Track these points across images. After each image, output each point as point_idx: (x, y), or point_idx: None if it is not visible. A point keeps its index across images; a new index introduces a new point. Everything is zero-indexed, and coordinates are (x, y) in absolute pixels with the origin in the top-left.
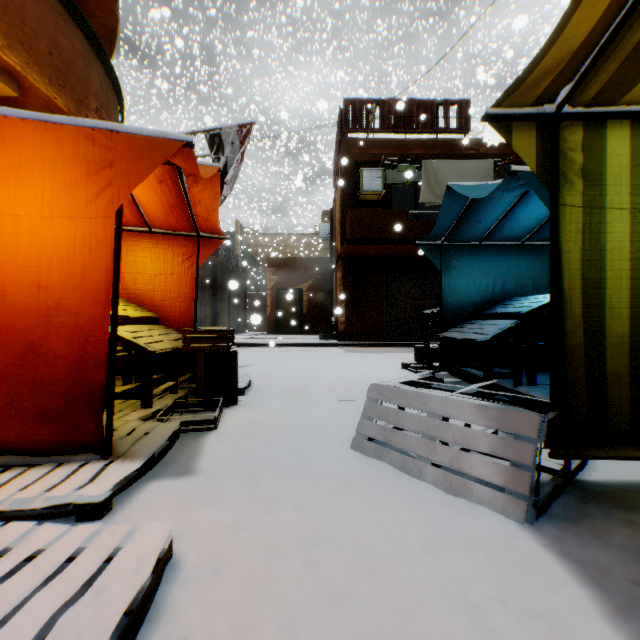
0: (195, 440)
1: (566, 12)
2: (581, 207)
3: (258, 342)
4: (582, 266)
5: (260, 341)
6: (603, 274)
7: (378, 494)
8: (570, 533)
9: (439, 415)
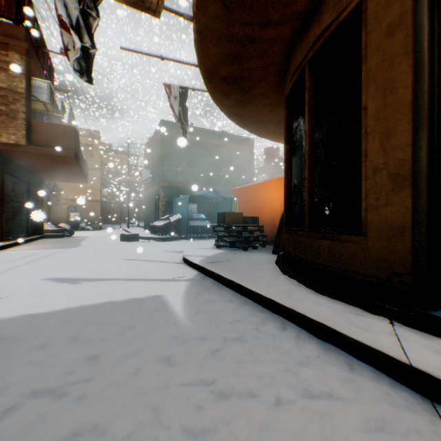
0: None
1: None
2: None
3: None
4: None
5: None
6: None
7: None
8: None
9: None
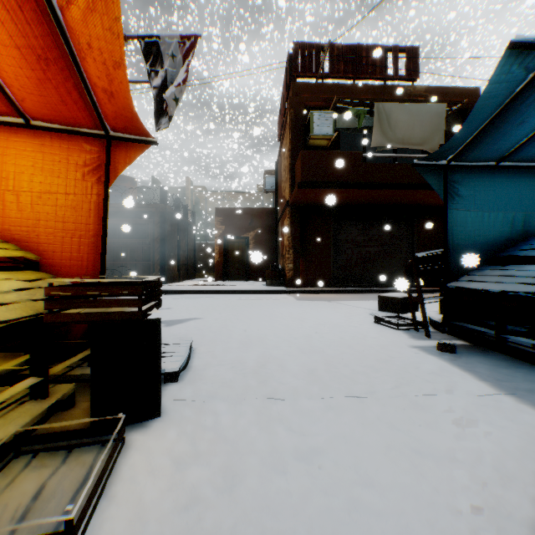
0: None
1: None
2: None
3: (206, 289)
4: None
5: (208, 288)
6: None
7: None
8: None
9: None
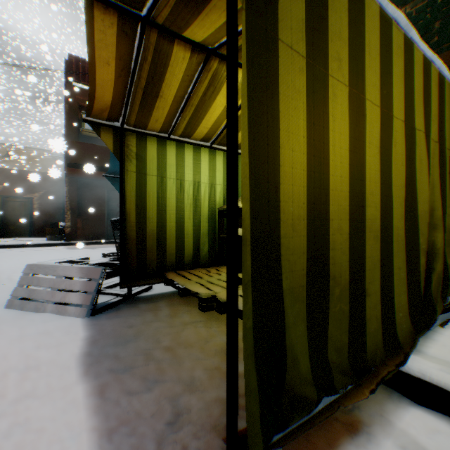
0: None
1: (91, 91)
2: (136, 172)
3: None
4: (137, 199)
5: None
6: (146, 203)
7: (4, 325)
8: (106, 317)
9: (62, 276)
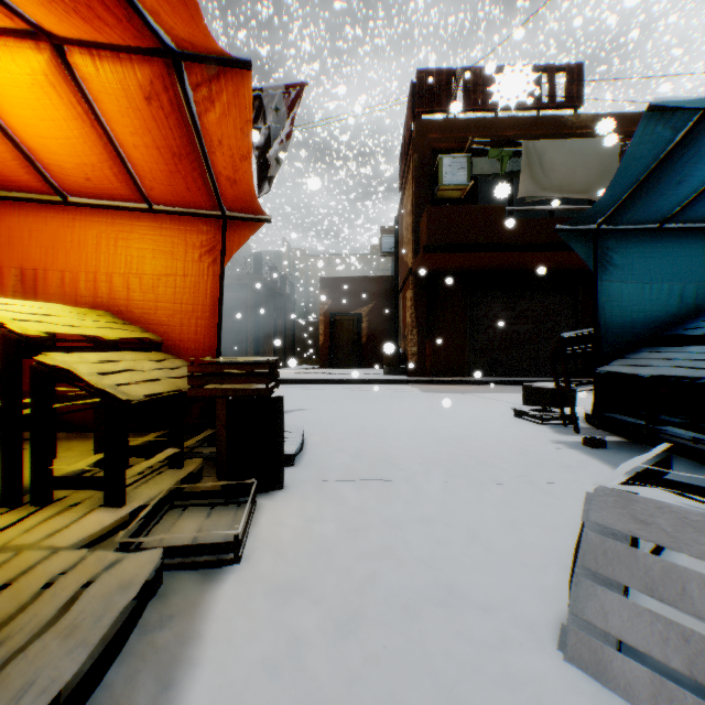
0: (189, 600)
1: None
2: None
3: (309, 378)
4: None
5: (312, 376)
6: None
7: None
8: None
9: None
